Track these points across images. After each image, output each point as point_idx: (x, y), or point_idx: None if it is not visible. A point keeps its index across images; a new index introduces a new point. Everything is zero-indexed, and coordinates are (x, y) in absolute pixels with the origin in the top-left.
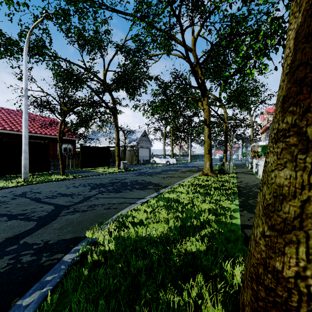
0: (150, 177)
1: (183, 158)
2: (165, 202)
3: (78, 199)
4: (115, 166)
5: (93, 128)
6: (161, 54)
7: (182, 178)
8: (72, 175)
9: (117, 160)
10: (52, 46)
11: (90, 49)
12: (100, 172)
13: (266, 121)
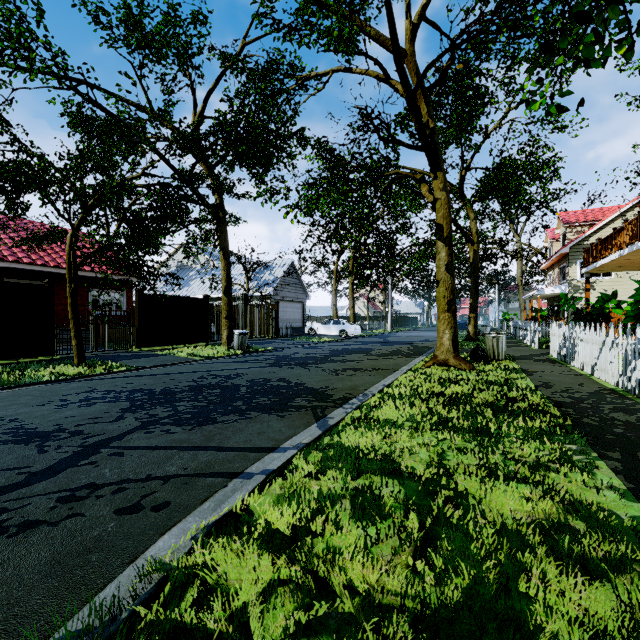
0: (302, 369)
1: (374, 323)
2: (350, 473)
3: (53, 456)
4: (222, 343)
5: (180, 259)
6: (329, 72)
7: (382, 372)
8: (104, 365)
9: (226, 328)
10: (52, 36)
11: (157, 57)
12: (182, 356)
13: (560, 242)
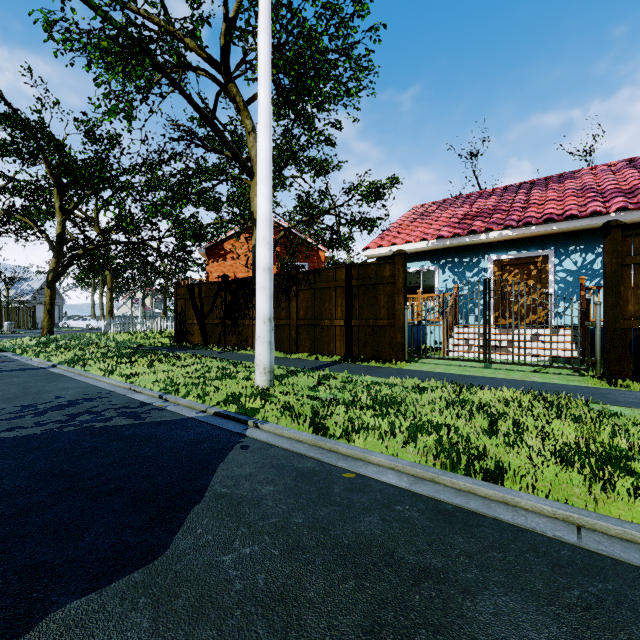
0: None
1: None
2: None
3: None
4: None
5: None
6: None
7: None
8: None
9: None
10: None
11: None
12: None
13: None
